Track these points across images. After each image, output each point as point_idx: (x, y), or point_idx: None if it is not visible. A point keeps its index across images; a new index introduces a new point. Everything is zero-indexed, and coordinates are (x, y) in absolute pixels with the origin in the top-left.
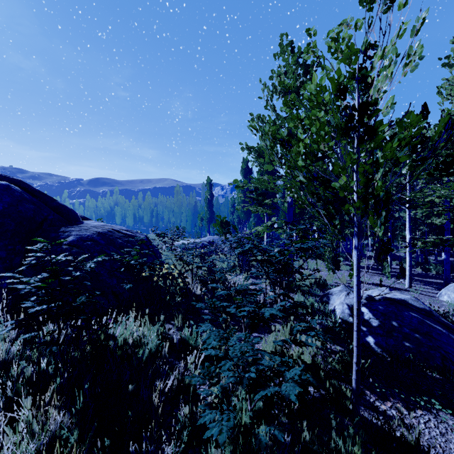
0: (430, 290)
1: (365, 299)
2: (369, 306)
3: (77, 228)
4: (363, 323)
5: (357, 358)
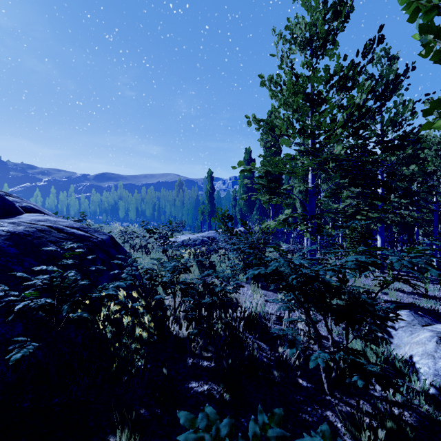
0: None
1: None
2: None
3: None
4: None
5: None
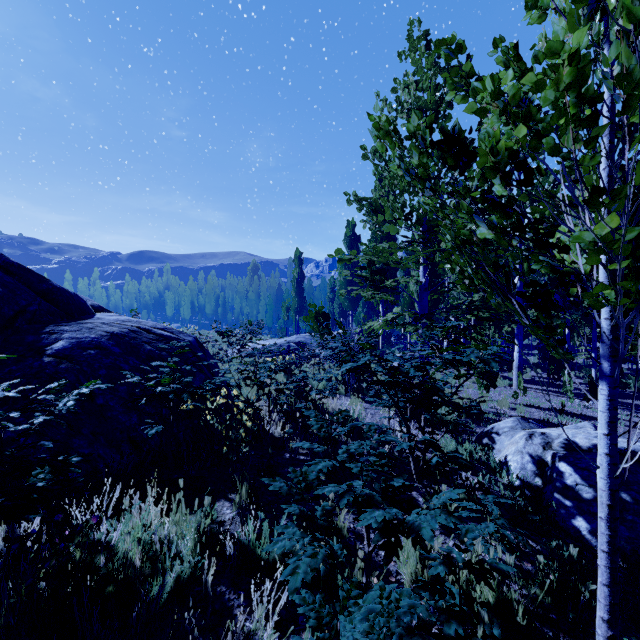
0: (637, 419)
1: (563, 447)
2: (572, 461)
3: (75, 327)
4: (565, 493)
5: (611, 611)
